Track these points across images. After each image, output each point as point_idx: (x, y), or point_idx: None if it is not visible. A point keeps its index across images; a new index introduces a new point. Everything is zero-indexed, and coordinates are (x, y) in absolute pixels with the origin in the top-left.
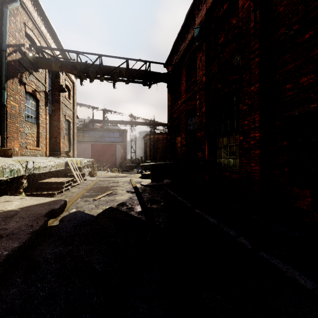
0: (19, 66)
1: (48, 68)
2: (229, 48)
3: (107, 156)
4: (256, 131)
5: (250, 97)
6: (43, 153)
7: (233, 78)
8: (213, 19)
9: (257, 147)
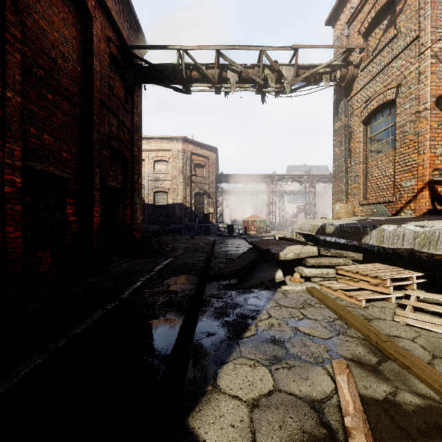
0: None
1: None
2: None
3: None
4: (17, 174)
5: (1, 102)
6: None
7: None
8: None
9: (18, 200)
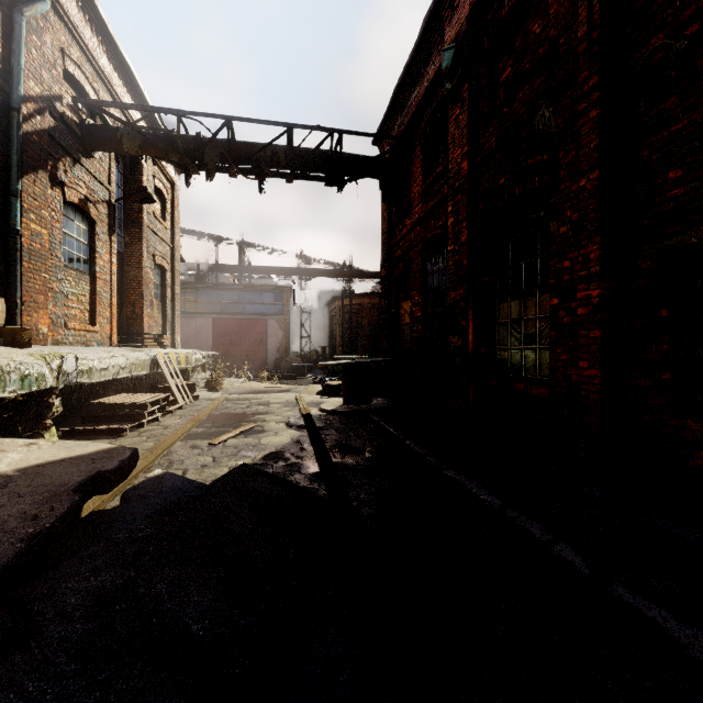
0: (49, 146)
1: (116, 149)
2: (526, 92)
3: (247, 345)
4: (592, 286)
5: (576, 203)
6: (106, 339)
7: (534, 161)
8: (488, 27)
9: (593, 323)
